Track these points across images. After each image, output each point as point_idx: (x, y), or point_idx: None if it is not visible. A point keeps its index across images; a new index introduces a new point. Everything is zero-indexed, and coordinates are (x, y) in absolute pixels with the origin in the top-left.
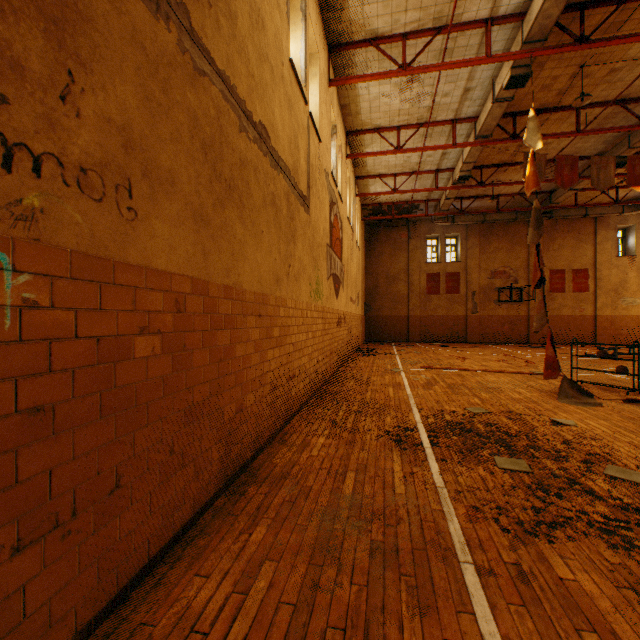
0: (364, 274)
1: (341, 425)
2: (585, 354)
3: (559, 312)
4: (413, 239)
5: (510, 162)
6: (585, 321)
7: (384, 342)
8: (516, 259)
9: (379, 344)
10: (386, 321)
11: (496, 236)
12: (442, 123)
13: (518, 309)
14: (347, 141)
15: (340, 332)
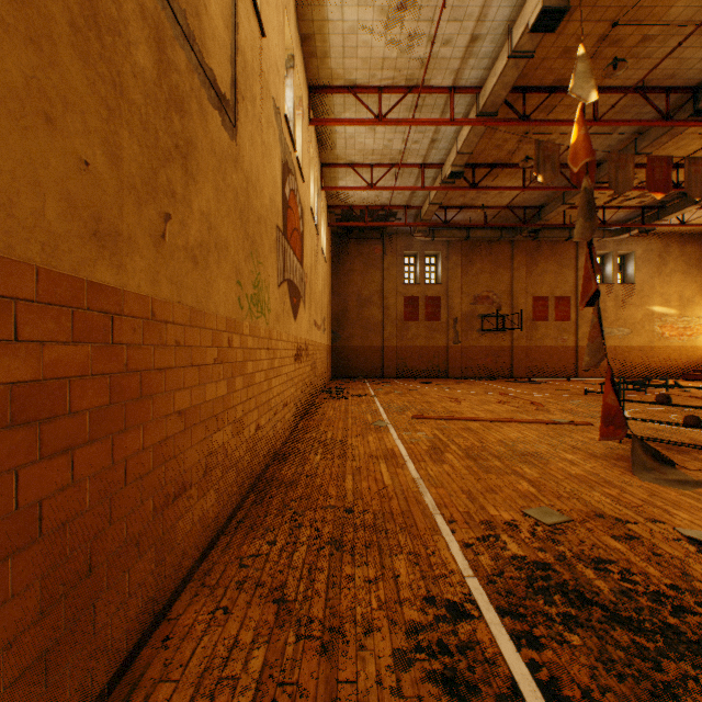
0: (331, 295)
1: (298, 612)
2: (585, 391)
3: (542, 343)
4: (389, 255)
5: (506, 162)
6: (567, 352)
7: (355, 378)
8: (500, 283)
9: (350, 381)
10: (357, 353)
11: (479, 256)
12: (437, 90)
13: (502, 339)
14: (310, 103)
15: (300, 370)
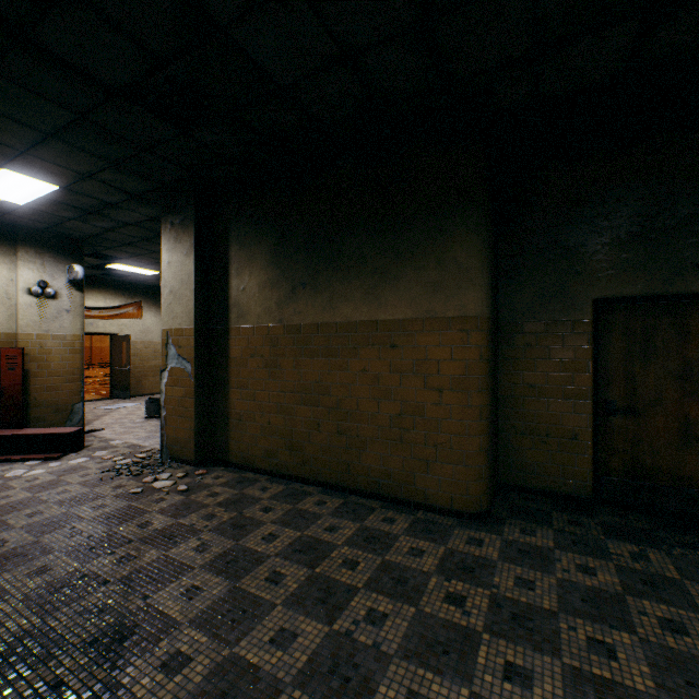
0: None
1: None
2: None
3: None
4: None
5: None
6: (86, 350)
7: None
8: None
9: None
10: None
11: None
12: None
13: None
14: None
15: None
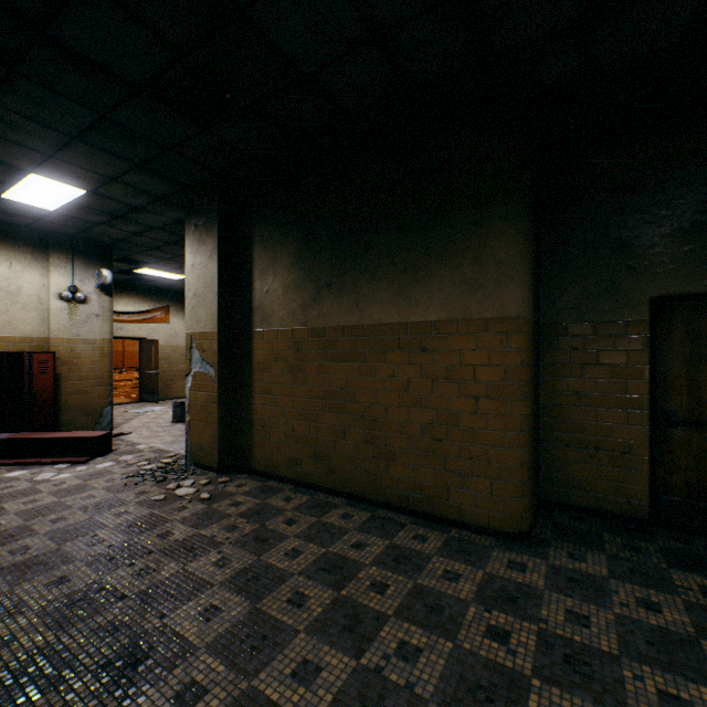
0: None
1: None
2: None
3: None
4: None
5: None
6: (119, 354)
7: None
8: None
9: None
10: None
11: None
12: None
13: None
14: None
15: None
